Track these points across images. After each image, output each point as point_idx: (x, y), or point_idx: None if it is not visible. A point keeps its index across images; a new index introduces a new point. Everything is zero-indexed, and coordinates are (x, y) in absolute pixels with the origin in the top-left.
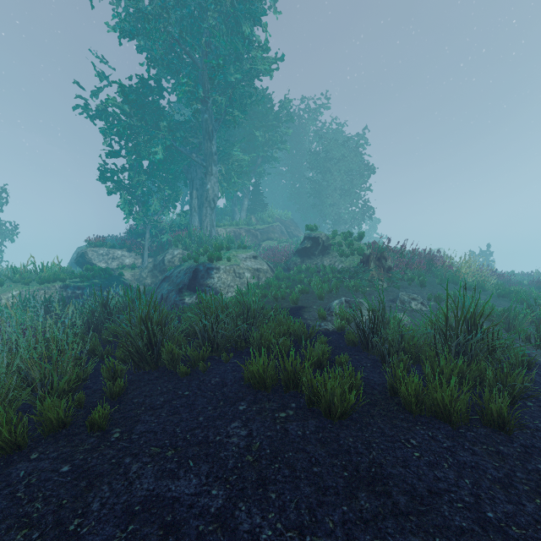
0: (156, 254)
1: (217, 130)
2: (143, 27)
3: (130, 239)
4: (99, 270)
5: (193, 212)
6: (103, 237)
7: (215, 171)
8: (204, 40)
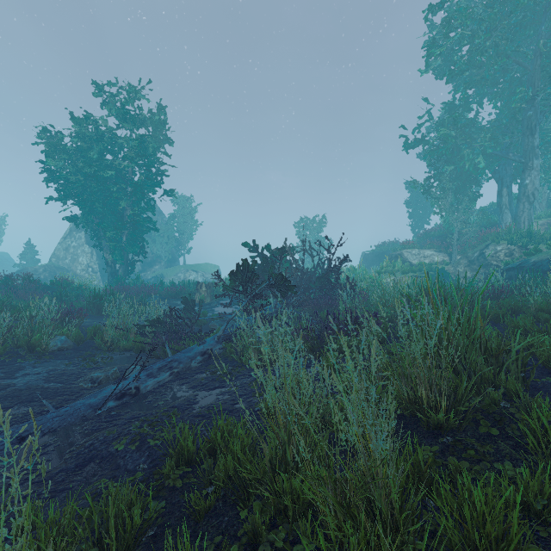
0: (463, 252)
1: (539, 122)
2: (468, 60)
3: (434, 241)
4: (430, 265)
5: (504, 209)
6: (384, 242)
7: (536, 164)
8: (541, 43)
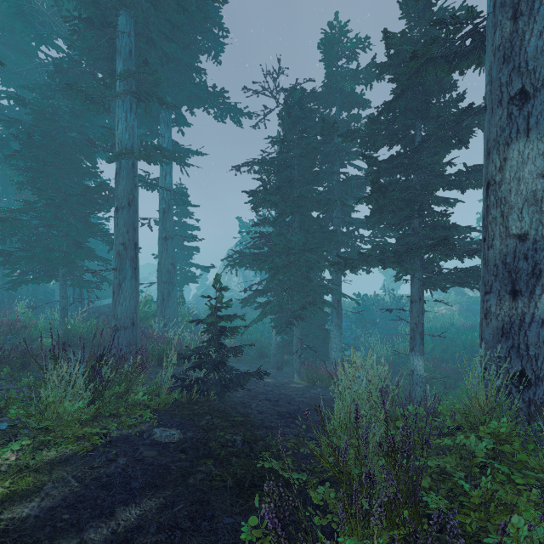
0: None
1: None
2: None
3: None
4: (474, 299)
5: None
6: None
7: None
8: None
